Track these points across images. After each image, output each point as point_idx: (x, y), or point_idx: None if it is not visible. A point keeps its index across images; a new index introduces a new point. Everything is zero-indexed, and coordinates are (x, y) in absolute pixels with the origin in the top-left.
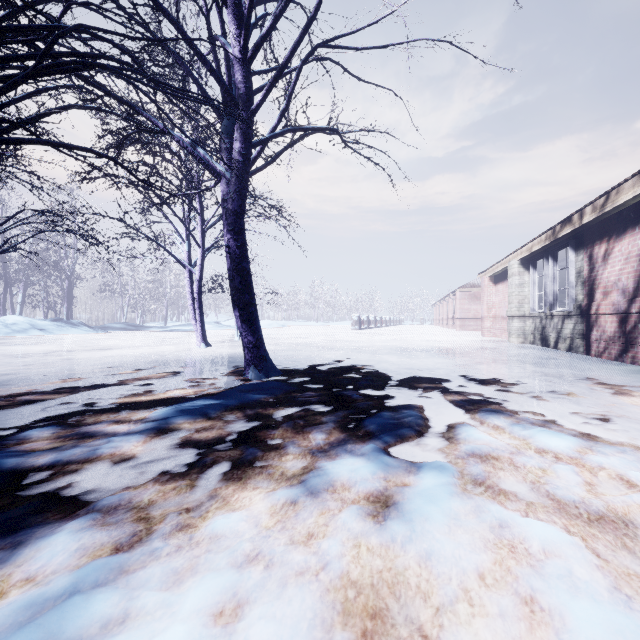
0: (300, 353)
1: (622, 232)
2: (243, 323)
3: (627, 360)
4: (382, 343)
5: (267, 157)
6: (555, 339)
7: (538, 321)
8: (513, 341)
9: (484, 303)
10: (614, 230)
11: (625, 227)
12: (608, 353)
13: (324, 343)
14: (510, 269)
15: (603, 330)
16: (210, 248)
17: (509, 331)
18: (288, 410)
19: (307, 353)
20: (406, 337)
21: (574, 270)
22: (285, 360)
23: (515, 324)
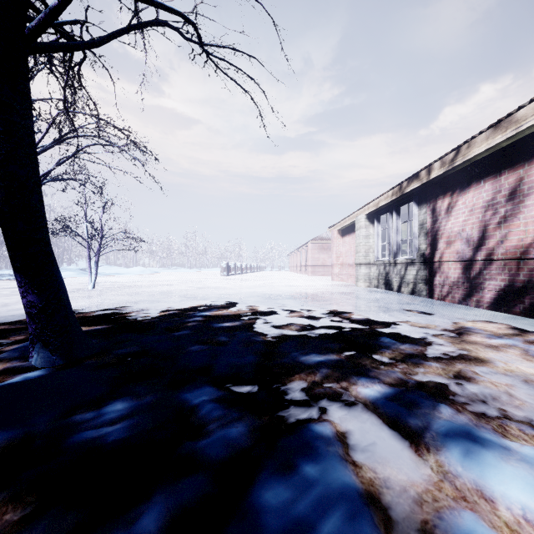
0: (156, 305)
1: (466, 186)
2: (16, 272)
3: (472, 304)
4: (249, 289)
5: (92, 37)
6: (398, 284)
7: (382, 268)
8: (361, 285)
9: (334, 252)
10: (458, 185)
11: (469, 181)
12: (452, 297)
13: (190, 291)
14: (358, 222)
15: (446, 276)
16: (44, 179)
17: (357, 276)
18: (11, 512)
19: (165, 305)
20: (270, 282)
21: (417, 222)
22: (129, 318)
23: (362, 270)
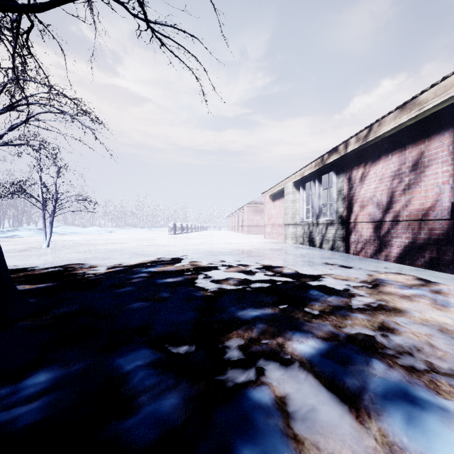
0: (105, 262)
1: (377, 159)
2: None
3: (381, 258)
4: (192, 246)
5: (35, 1)
6: (320, 241)
7: (307, 227)
8: (289, 242)
9: (266, 214)
10: (370, 157)
11: (379, 155)
12: (365, 252)
13: (139, 248)
14: (286, 189)
15: (360, 234)
16: None
17: (286, 235)
18: None
19: (114, 262)
20: (211, 240)
21: (336, 189)
22: (77, 275)
23: (290, 230)
